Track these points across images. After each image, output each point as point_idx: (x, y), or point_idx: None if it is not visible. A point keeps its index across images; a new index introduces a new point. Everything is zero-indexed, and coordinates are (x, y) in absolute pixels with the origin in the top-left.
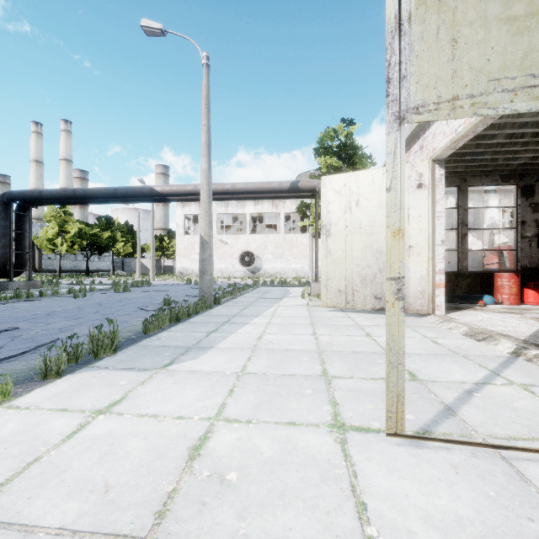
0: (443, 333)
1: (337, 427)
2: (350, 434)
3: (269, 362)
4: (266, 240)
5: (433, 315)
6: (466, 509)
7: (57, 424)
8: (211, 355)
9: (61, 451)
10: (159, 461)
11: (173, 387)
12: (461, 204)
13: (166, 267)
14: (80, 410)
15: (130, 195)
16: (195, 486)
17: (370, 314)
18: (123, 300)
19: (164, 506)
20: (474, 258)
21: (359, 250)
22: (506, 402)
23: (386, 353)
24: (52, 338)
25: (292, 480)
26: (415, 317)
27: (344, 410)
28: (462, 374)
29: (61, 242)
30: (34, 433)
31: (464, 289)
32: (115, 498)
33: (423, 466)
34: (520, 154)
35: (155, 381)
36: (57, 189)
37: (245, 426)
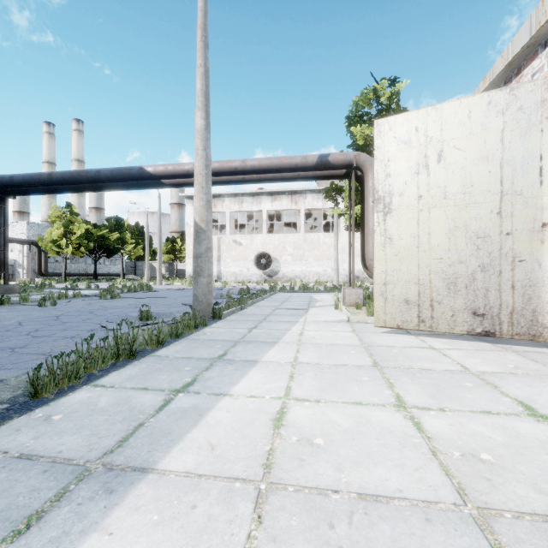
0: None
1: None
2: None
3: None
4: (284, 240)
5: None
6: None
7: None
8: (113, 542)
9: None
10: None
11: None
12: None
13: (179, 271)
14: None
15: (117, 178)
16: None
17: (464, 341)
18: (97, 310)
19: None
20: None
21: (442, 234)
22: None
23: None
24: None
25: None
26: None
27: None
28: None
29: (66, 243)
30: None
31: None
32: None
33: None
34: None
35: None
36: (31, 173)
37: None
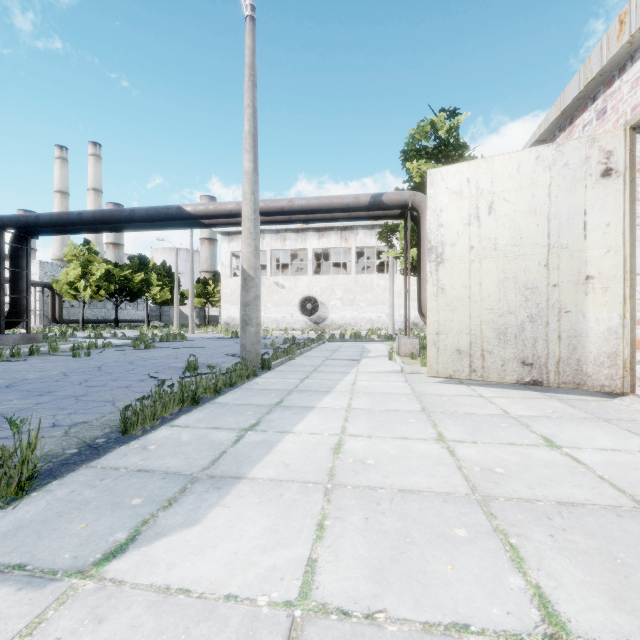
0: None
1: None
2: None
3: (373, 547)
4: (333, 282)
5: (634, 395)
6: None
7: None
8: (232, 510)
9: None
10: None
11: None
12: None
13: (211, 317)
14: None
15: (153, 218)
16: None
17: (513, 390)
18: (136, 361)
19: None
20: None
21: (493, 285)
22: None
23: None
24: None
25: None
26: (598, 398)
27: None
28: None
29: (84, 286)
30: None
31: None
32: None
33: None
34: None
35: None
36: (59, 213)
37: None
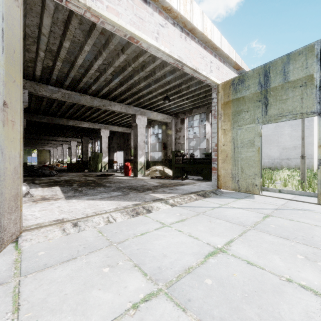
0: (138, 222)
1: None
2: None
3: None
4: None
5: (28, 231)
6: (310, 205)
7: None
8: None
9: None
10: None
11: None
12: None
13: None
14: None
15: None
16: None
17: None
18: None
19: None
20: None
21: None
22: (247, 205)
23: None
24: None
25: None
26: (10, 253)
27: None
28: (235, 210)
29: None
30: None
31: None
32: None
33: (313, 208)
34: None
35: None
36: None
37: None
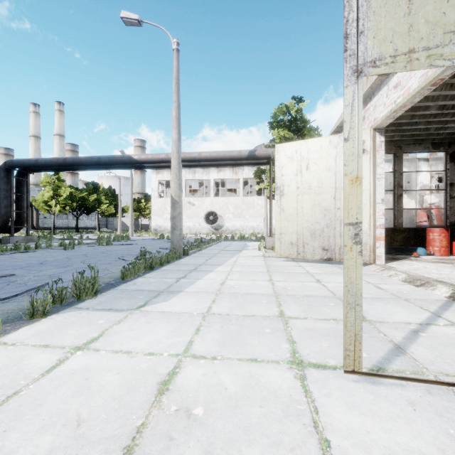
0: (384, 280)
1: (296, 364)
2: (309, 371)
3: (232, 304)
4: (227, 202)
5: (374, 264)
6: (429, 448)
7: (39, 359)
8: (180, 298)
9: (40, 385)
10: (130, 395)
11: (146, 326)
12: (397, 168)
13: (143, 225)
14: (60, 346)
15: (112, 163)
16: (163, 420)
17: (319, 263)
18: (105, 251)
19: (133, 441)
20: (406, 216)
21: (308, 208)
22: (451, 341)
23: (345, 294)
24: (42, 282)
25: (256, 415)
26: None
27: (302, 348)
28: (407, 315)
29: (54, 203)
30: (17, 367)
31: (400, 242)
32: (86, 432)
33: (381, 403)
34: (449, 124)
35: (129, 320)
36: (50, 158)
37: (210, 362)
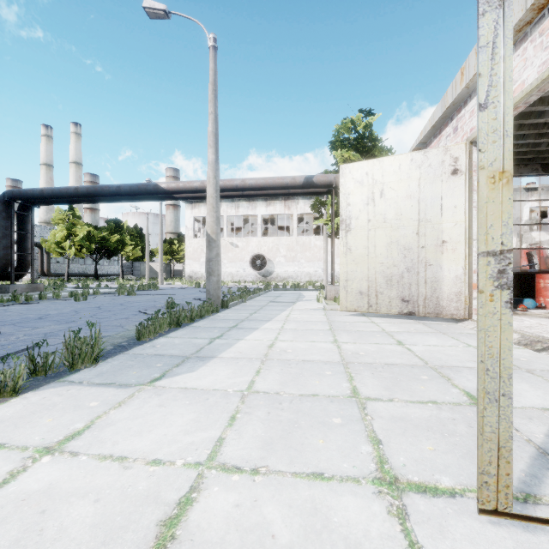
0: None
1: (387, 484)
2: (410, 500)
3: (283, 377)
4: (278, 243)
5: (471, 320)
6: None
7: None
8: (212, 367)
9: None
10: None
11: (157, 412)
12: None
13: (176, 271)
14: (21, 447)
15: (135, 193)
16: None
17: (397, 319)
18: (125, 303)
19: None
20: None
21: (383, 247)
22: None
23: (480, 376)
24: (30, 344)
25: None
26: (449, 323)
27: (392, 453)
28: (539, 396)
29: (69, 245)
30: None
31: None
32: None
33: None
34: None
35: (135, 402)
36: (59, 187)
37: (249, 480)
